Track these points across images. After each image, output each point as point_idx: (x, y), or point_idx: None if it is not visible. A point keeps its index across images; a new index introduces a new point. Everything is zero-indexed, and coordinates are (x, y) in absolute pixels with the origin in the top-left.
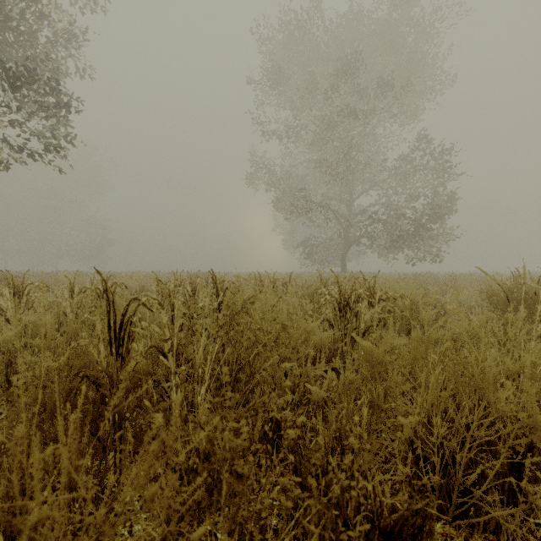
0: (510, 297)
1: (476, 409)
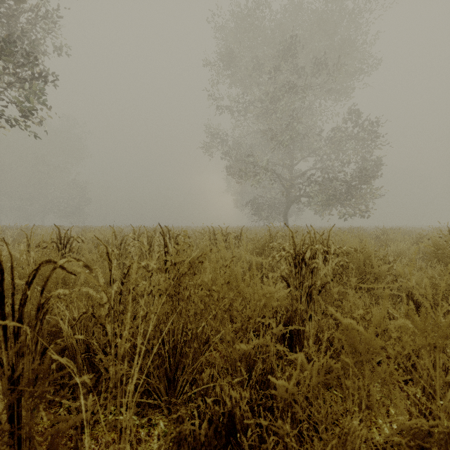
0: None
1: None
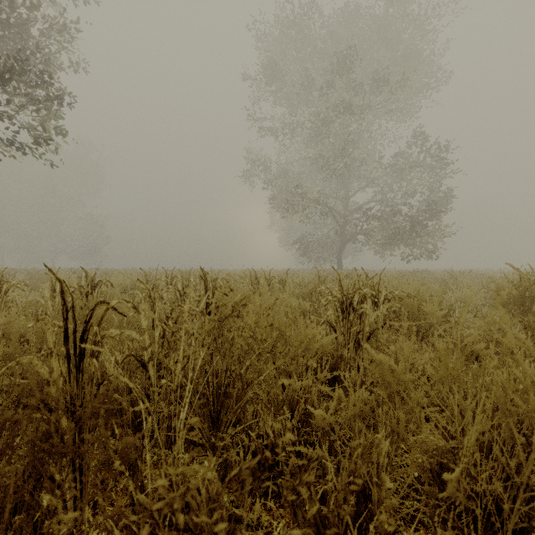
0: (522, 297)
1: (533, 449)
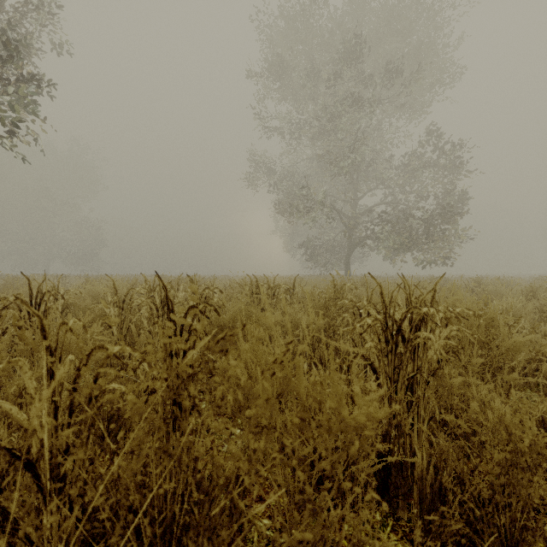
0: None
1: None
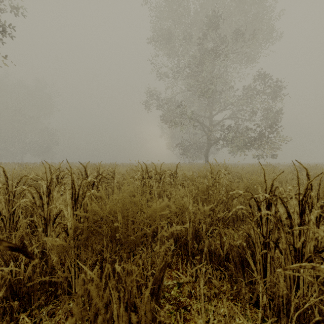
0: None
1: None
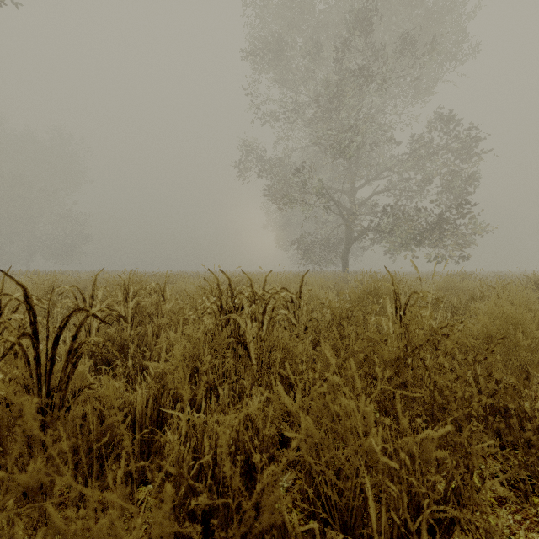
0: None
1: None
